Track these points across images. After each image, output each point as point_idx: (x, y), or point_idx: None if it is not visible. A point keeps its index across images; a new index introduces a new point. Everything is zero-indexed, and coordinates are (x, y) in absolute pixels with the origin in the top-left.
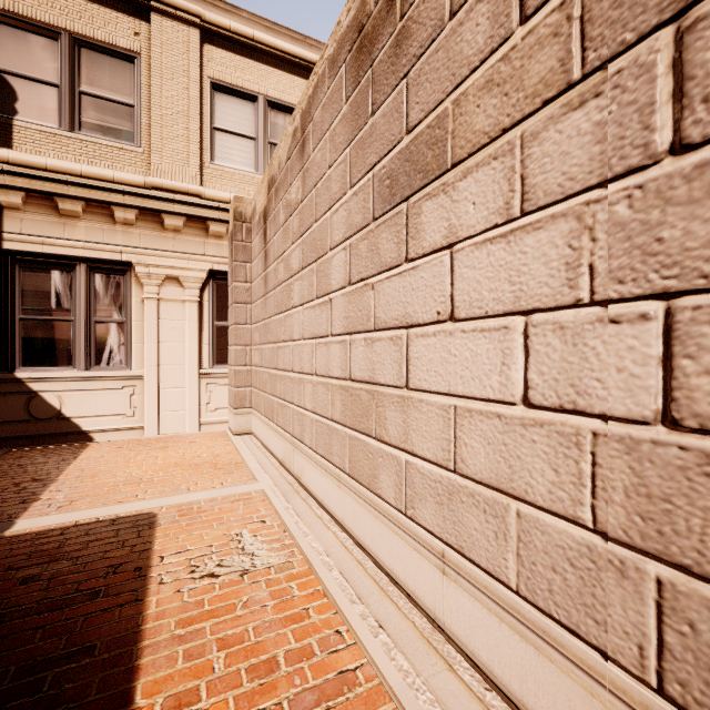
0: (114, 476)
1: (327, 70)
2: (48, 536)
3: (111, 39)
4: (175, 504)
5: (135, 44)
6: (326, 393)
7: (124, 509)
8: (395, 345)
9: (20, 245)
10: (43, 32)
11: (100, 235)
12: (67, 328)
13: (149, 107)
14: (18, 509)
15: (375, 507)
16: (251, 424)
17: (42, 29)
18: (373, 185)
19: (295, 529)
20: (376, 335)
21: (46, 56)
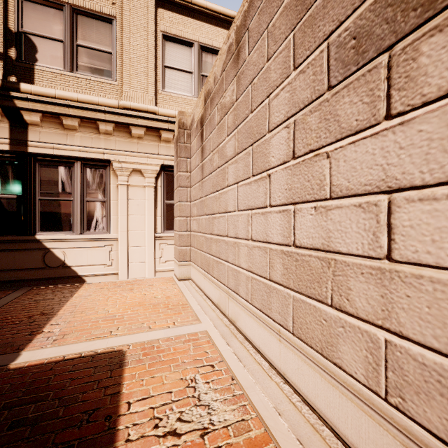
0: (96, 312)
1: None
2: (41, 370)
3: (97, 8)
4: (140, 342)
5: (113, 11)
6: (264, 256)
7: (101, 345)
8: (366, 212)
9: (39, 149)
10: (54, 5)
11: (90, 142)
12: (68, 206)
13: (121, 53)
14: (25, 341)
15: (331, 375)
16: (190, 272)
17: (53, 3)
18: (328, 54)
19: (241, 377)
20: (333, 203)
21: (55, 21)
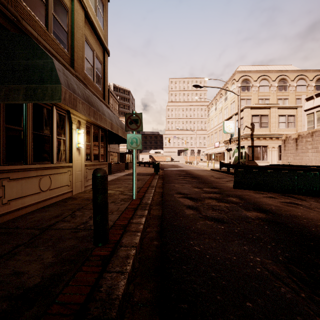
0: None
1: (319, 131)
2: None
3: (265, 113)
4: None
5: (268, 113)
6: (318, 162)
7: None
8: None
9: (255, 144)
10: (257, 116)
11: (264, 142)
12: (259, 155)
13: (269, 122)
14: None
15: None
16: None
17: (257, 115)
18: None
19: None
20: None
21: (257, 119)
